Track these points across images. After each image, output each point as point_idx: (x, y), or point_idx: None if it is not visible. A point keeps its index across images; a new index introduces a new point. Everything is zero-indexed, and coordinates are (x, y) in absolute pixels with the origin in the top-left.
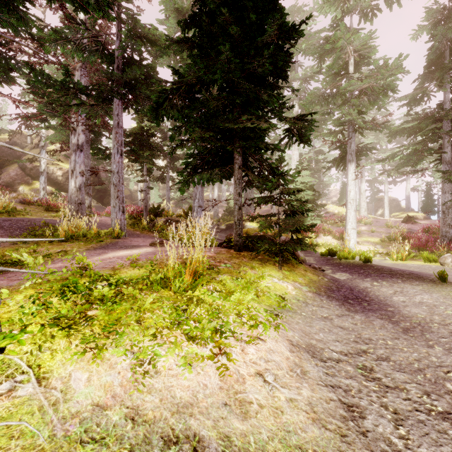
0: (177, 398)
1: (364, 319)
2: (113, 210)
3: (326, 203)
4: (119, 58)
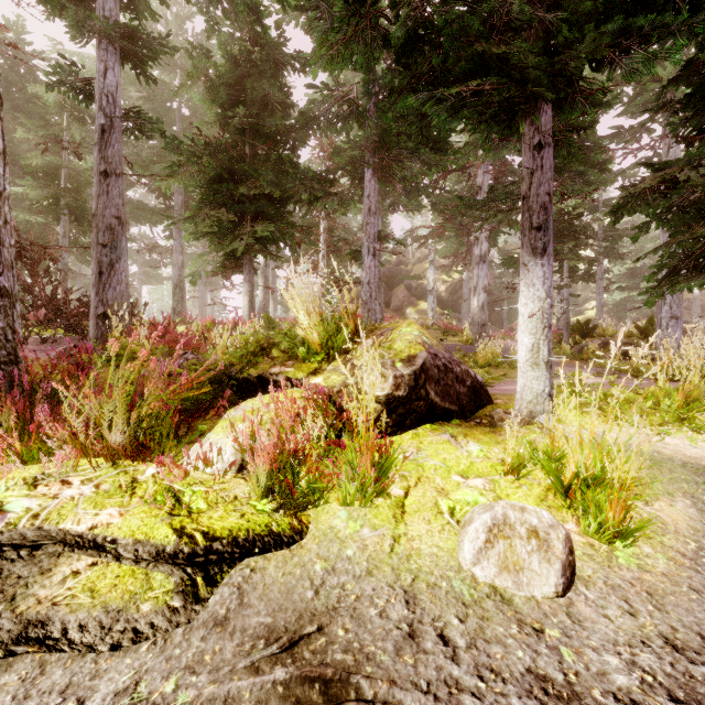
0: (687, 454)
1: None
2: None
3: None
4: None
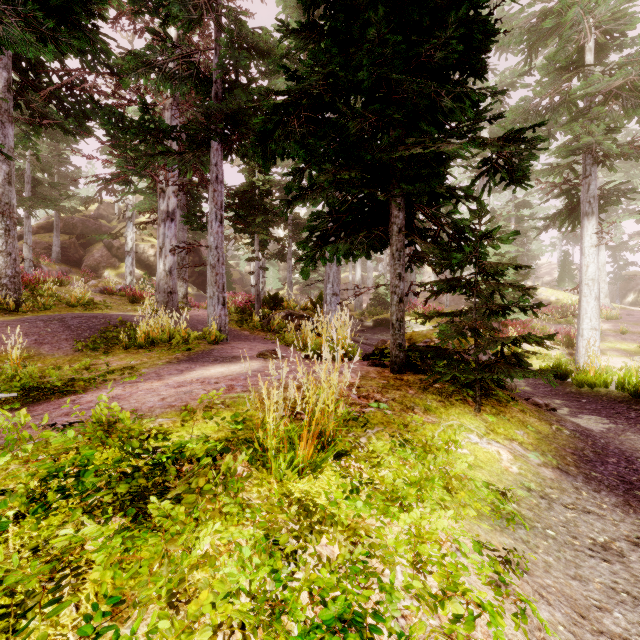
0: None
1: None
2: (210, 302)
3: (535, 286)
4: (217, 83)
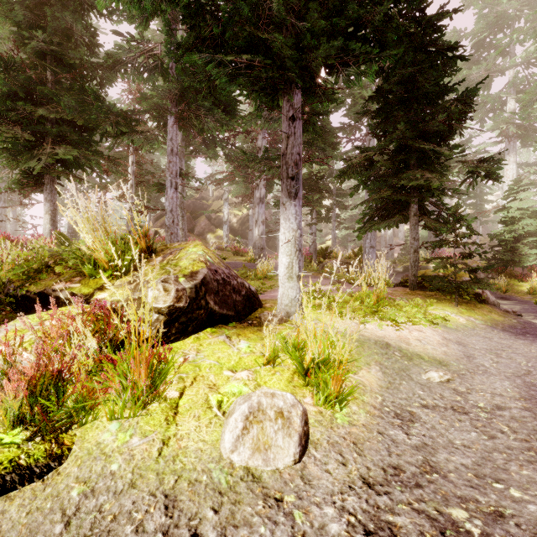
0: (377, 335)
1: (527, 342)
2: None
3: None
4: None
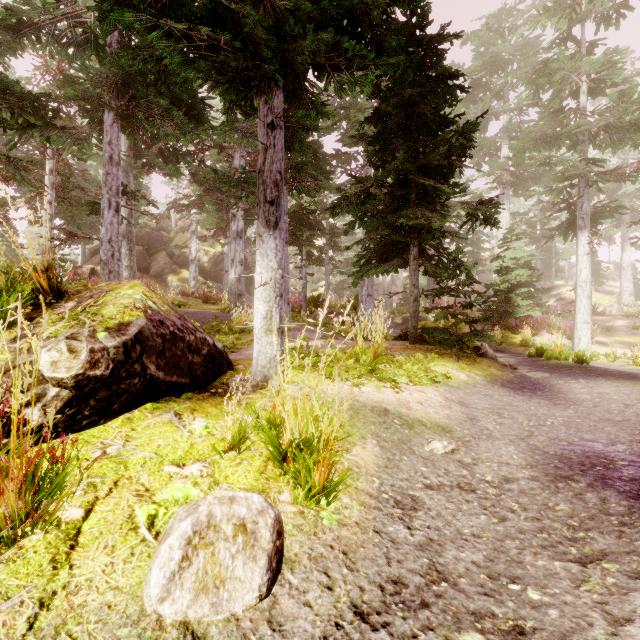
0: (374, 399)
1: (525, 398)
2: None
3: (561, 285)
4: None
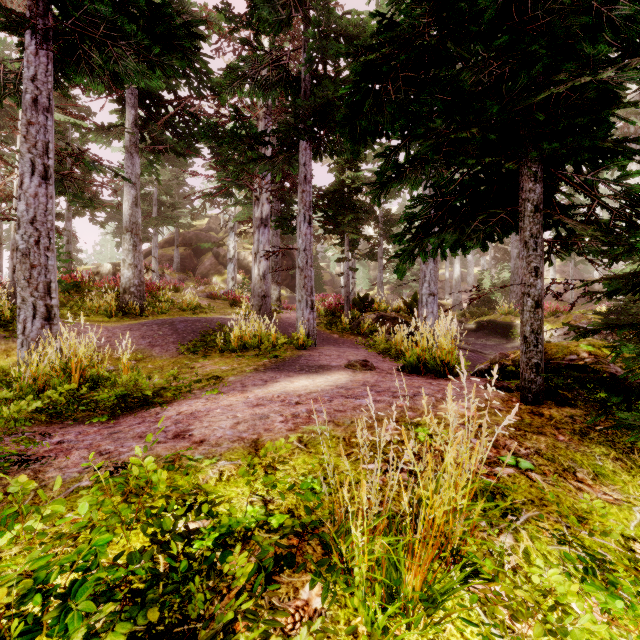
0: None
1: None
2: (298, 305)
3: None
4: (306, 81)
